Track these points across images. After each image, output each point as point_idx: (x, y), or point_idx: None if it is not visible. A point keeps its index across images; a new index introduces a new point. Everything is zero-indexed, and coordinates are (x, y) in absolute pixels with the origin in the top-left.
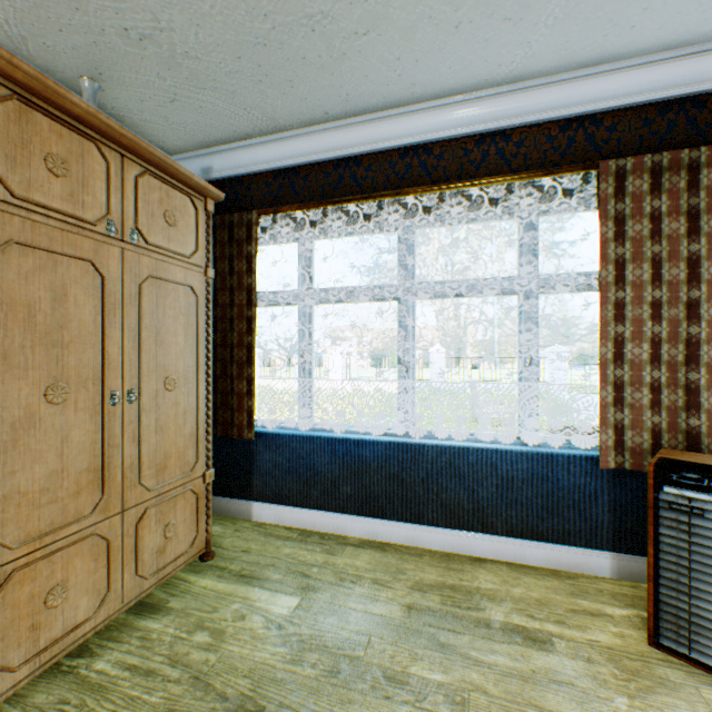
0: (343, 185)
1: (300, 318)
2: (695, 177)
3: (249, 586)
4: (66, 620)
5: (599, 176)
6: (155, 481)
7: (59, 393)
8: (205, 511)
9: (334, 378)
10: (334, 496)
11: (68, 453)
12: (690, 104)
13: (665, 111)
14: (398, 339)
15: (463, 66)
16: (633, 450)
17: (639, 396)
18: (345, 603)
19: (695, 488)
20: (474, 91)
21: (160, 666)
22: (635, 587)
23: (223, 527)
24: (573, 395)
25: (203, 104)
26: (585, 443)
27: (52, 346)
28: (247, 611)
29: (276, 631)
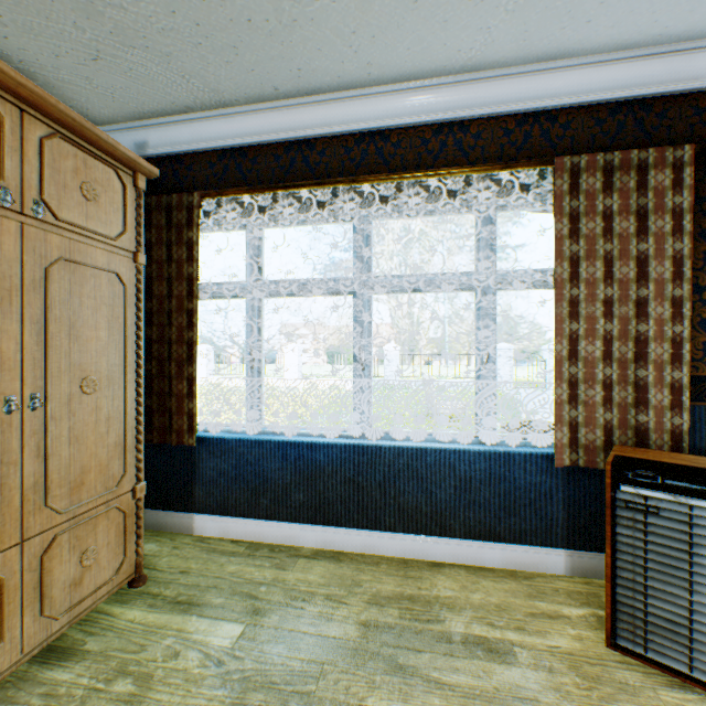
0: (295, 169)
1: (249, 312)
2: (644, 177)
3: (186, 615)
4: None
5: (555, 172)
6: (68, 501)
7: None
8: (135, 530)
9: (289, 376)
10: (285, 504)
11: None
12: (638, 106)
13: (616, 112)
14: (354, 336)
15: (422, 47)
16: (587, 447)
17: (592, 393)
18: (296, 627)
19: (651, 487)
20: (433, 78)
21: None
22: (589, 584)
23: (159, 545)
24: (518, 390)
25: (132, 65)
26: (540, 440)
27: None
28: (181, 647)
29: (215, 669)
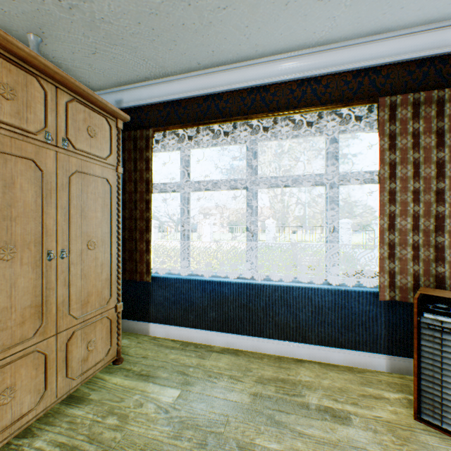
0: (210, 112)
1: (182, 201)
2: (442, 108)
3: (146, 382)
4: (13, 412)
5: (379, 107)
6: (80, 312)
7: (8, 252)
8: (116, 331)
9: (205, 240)
10: (204, 319)
11: (15, 295)
12: (437, 61)
13: (421, 65)
14: (247, 215)
15: (290, 32)
16: (401, 287)
17: (405, 252)
18: (211, 393)
19: (445, 315)
20: (297, 50)
21: (81, 443)
22: (402, 378)
23: (129, 341)
24: (355, 250)
25: (115, 55)
26: (369, 283)
27: (3, 219)
28: (144, 400)
29: (164, 415)
